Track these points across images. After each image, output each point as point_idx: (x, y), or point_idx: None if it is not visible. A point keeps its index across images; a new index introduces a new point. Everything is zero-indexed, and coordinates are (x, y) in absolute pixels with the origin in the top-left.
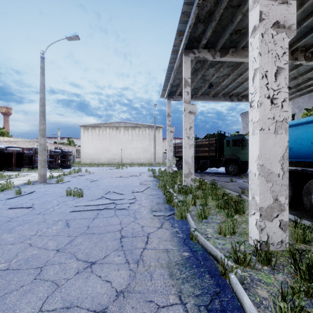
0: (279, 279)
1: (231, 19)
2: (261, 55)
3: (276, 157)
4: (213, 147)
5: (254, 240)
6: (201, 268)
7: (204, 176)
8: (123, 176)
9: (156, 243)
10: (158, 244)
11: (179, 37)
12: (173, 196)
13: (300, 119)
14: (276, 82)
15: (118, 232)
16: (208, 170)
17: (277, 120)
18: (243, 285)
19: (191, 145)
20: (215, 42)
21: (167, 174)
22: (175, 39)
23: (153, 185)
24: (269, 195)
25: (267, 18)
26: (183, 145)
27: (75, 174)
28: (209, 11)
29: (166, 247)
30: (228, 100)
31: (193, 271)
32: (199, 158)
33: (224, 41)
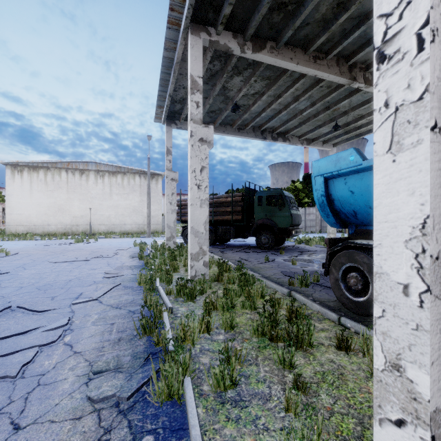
0: None
1: None
2: None
3: None
4: (239, 206)
5: None
6: None
7: (225, 253)
8: (78, 259)
9: None
10: None
11: None
12: (162, 310)
13: None
14: None
15: None
16: (231, 241)
17: None
18: None
19: (205, 202)
20: (245, 21)
21: (165, 251)
22: None
23: (131, 276)
24: None
25: None
26: (189, 200)
27: None
28: None
29: None
30: (260, 138)
31: None
32: (218, 223)
33: (260, 18)
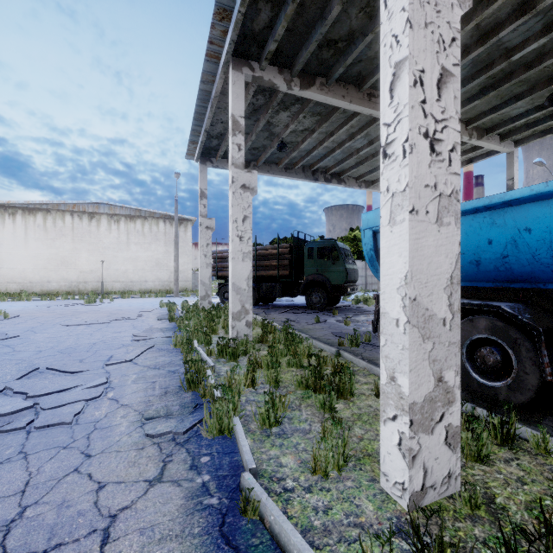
0: None
1: (322, 11)
2: (412, 29)
3: (439, 279)
4: (287, 260)
5: (395, 483)
6: None
7: (270, 314)
8: (96, 322)
9: None
10: None
11: (221, 23)
12: (205, 367)
13: None
14: (440, 103)
15: None
16: (277, 301)
17: (442, 192)
18: None
19: (247, 255)
20: (292, 56)
21: (199, 312)
22: (213, 26)
23: (164, 339)
24: (427, 372)
25: None
26: (230, 253)
27: None
28: None
29: None
30: (311, 179)
31: None
32: (262, 279)
33: (308, 56)
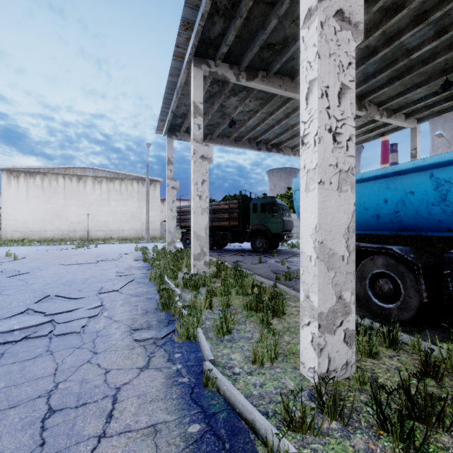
0: (359, 449)
1: (263, 23)
2: (320, 59)
3: (339, 228)
4: (236, 213)
5: (309, 368)
6: None
7: (223, 256)
8: (86, 262)
9: (131, 414)
10: (136, 414)
11: (186, 32)
12: (174, 295)
13: None
14: (340, 108)
15: (43, 398)
16: (228, 246)
17: (341, 169)
18: None
19: (205, 210)
20: (240, 56)
21: (167, 255)
22: (179, 35)
23: (141, 275)
24: (330, 292)
25: None
26: (192, 209)
27: None
28: None
29: (154, 419)
30: (255, 149)
31: None
32: (216, 229)
33: (252, 56)
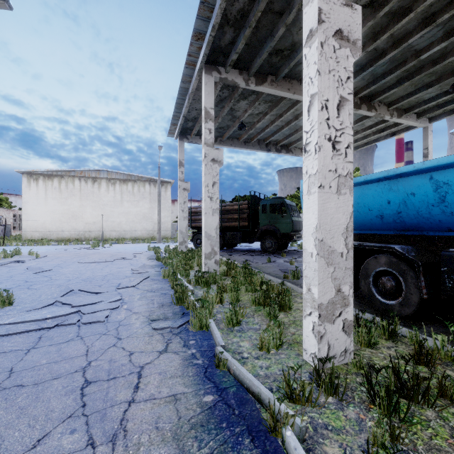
0: (351, 418)
1: (271, 31)
2: (320, 75)
3: (338, 228)
4: (246, 214)
5: (310, 354)
6: (236, 426)
7: (232, 256)
8: (103, 261)
9: (154, 386)
10: (158, 387)
11: (197, 42)
12: (187, 290)
13: (357, 177)
14: (339, 119)
15: (79, 373)
16: (238, 246)
17: (340, 174)
18: (305, 444)
19: (216, 211)
20: (249, 62)
21: (179, 254)
22: (191, 44)
23: (155, 273)
24: (330, 285)
25: (328, 21)
26: (203, 210)
27: (5, 260)
28: (241, 10)
29: (174, 390)
30: (264, 150)
31: (222, 436)
32: (226, 229)
33: (261, 62)
